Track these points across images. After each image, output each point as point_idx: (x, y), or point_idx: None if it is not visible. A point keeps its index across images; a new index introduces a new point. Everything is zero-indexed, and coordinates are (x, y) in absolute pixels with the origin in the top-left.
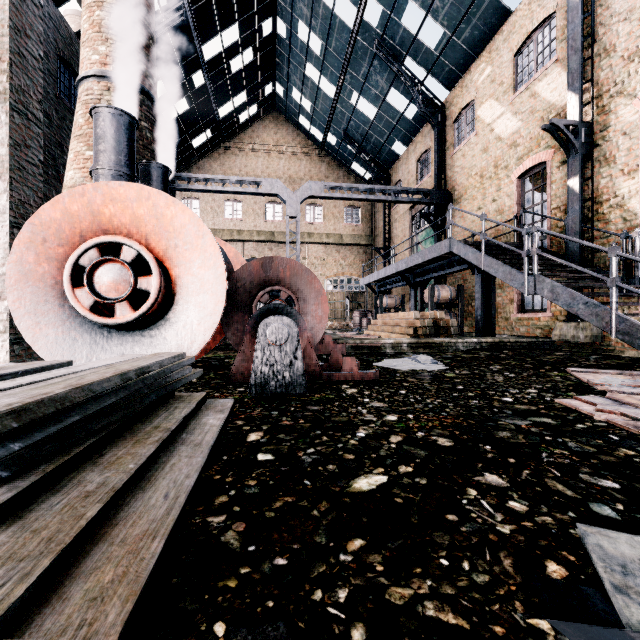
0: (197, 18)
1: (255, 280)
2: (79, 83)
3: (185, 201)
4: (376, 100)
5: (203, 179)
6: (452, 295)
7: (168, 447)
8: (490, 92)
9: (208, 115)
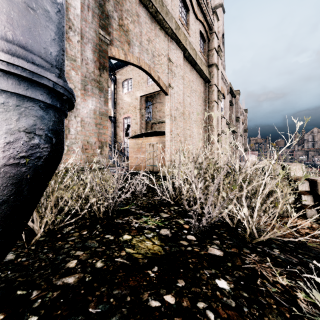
0: None
1: None
2: None
3: None
4: None
5: None
6: None
7: None
8: None
9: None
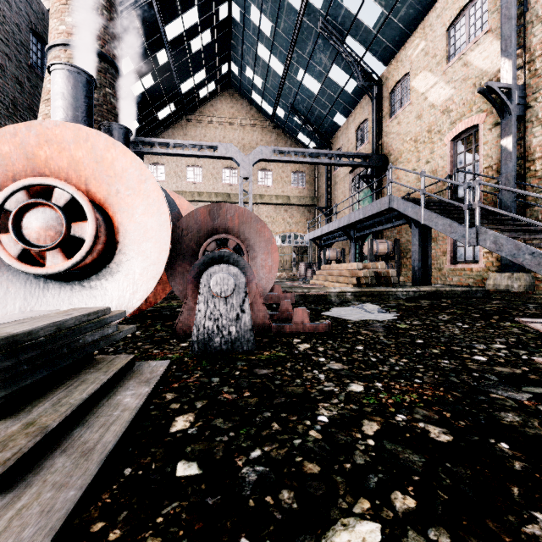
0: (160, 0)
1: (202, 228)
2: (48, 52)
3: (152, 166)
4: (320, 76)
5: (165, 144)
6: (389, 248)
7: (38, 460)
8: (424, 64)
9: (171, 90)
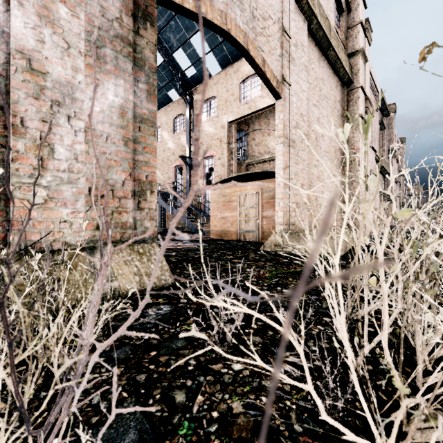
0: None
1: None
2: None
3: None
4: None
5: None
6: None
7: None
8: (166, 128)
9: None
